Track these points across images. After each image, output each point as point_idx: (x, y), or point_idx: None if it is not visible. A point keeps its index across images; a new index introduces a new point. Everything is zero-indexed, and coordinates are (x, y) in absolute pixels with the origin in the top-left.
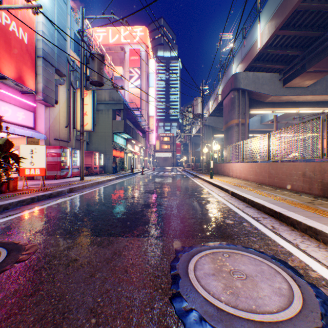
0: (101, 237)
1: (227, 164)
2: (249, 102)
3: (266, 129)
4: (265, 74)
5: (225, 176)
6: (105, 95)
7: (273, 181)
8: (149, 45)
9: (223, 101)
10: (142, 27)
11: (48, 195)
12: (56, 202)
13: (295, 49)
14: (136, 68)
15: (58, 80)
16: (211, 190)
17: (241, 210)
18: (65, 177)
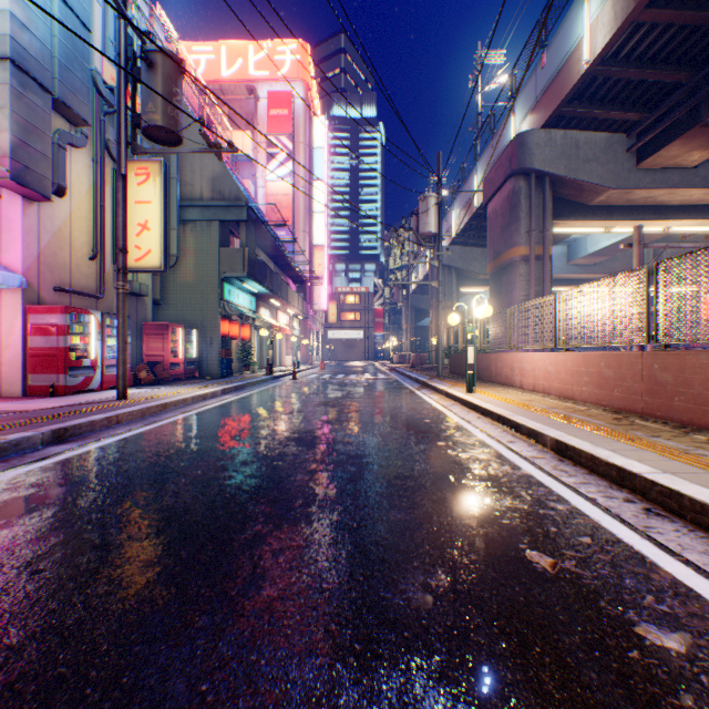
0: None
1: (507, 355)
2: (553, 206)
3: (580, 276)
4: (594, 136)
5: (500, 384)
6: (203, 186)
7: (668, 405)
8: (313, 85)
9: (487, 205)
10: (296, 44)
11: None
12: None
13: (675, 68)
14: (283, 136)
15: (65, 132)
16: (484, 430)
17: (647, 537)
18: (82, 389)
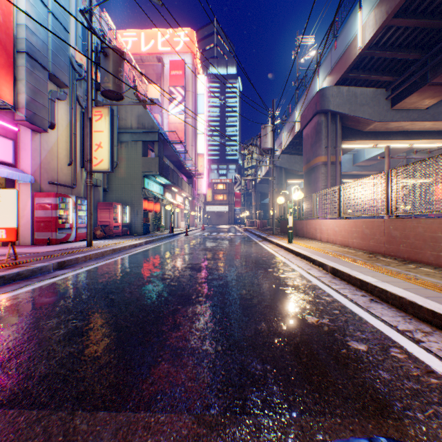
0: (51, 411)
1: (313, 221)
2: (342, 132)
3: (361, 173)
4: (366, 90)
5: (308, 238)
6: (132, 120)
7: (397, 249)
8: (197, 55)
9: (303, 131)
10: (187, 30)
11: (11, 276)
12: (20, 290)
13: (413, 51)
14: (179, 87)
15: (54, 92)
16: (295, 263)
17: (366, 311)
18: (65, 241)
